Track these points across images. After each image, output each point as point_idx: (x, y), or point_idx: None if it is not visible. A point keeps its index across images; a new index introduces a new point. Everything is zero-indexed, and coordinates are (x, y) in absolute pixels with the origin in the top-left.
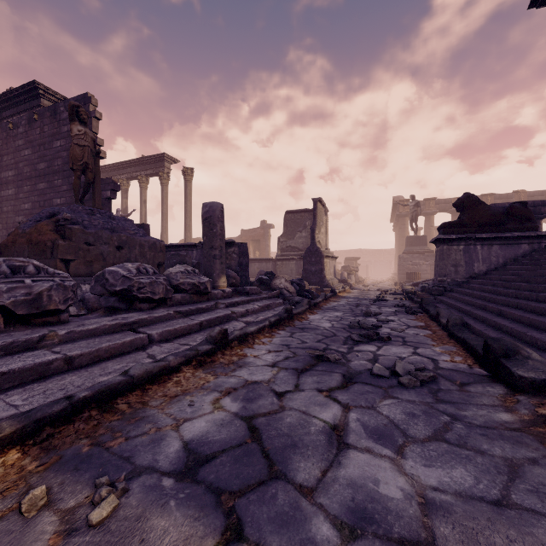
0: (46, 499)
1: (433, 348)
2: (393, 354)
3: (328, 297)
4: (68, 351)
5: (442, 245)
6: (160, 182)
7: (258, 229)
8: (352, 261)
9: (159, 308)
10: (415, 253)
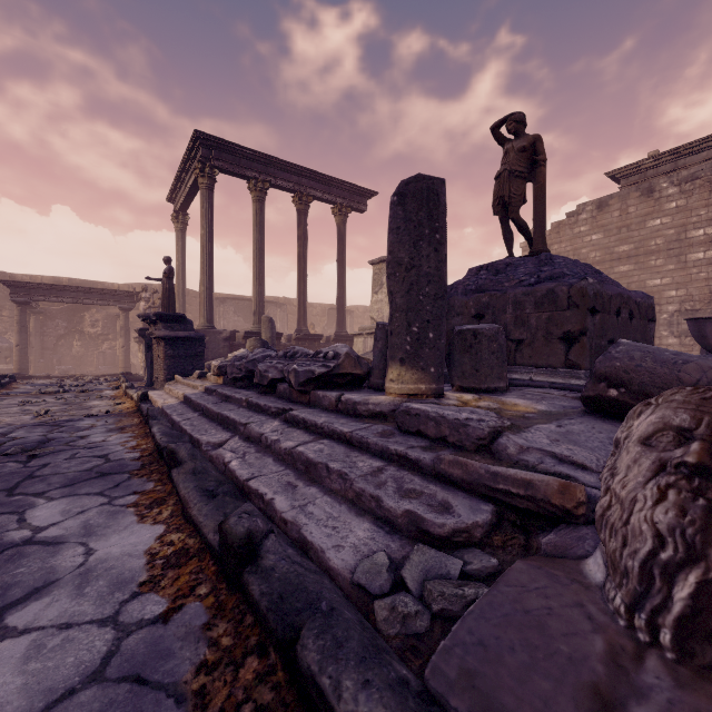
0: (106, 413)
1: None
2: None
3: None
4: (200, 398)
5: None
6: None
7: None
8: None
9: (264, 394)
10: None
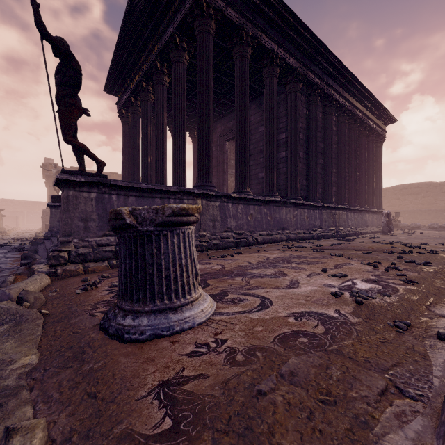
0: None
1: (8, 264)
2: None
3: None
4: None
5: (51, 208)
6: None
7: None
8: None
9: None
10: None
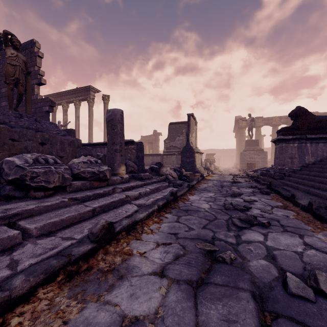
0: None
1: (316, 235)
2: (287, 247)
3: (199, 180)
4: None
5: (281, 143)
6: (88, 105)
7: (151, 136)
8: (210, 156)
9: (55, 195)
10: (251, 151)
